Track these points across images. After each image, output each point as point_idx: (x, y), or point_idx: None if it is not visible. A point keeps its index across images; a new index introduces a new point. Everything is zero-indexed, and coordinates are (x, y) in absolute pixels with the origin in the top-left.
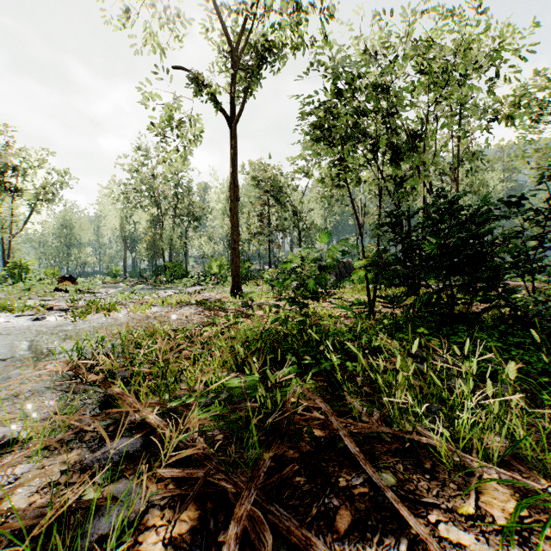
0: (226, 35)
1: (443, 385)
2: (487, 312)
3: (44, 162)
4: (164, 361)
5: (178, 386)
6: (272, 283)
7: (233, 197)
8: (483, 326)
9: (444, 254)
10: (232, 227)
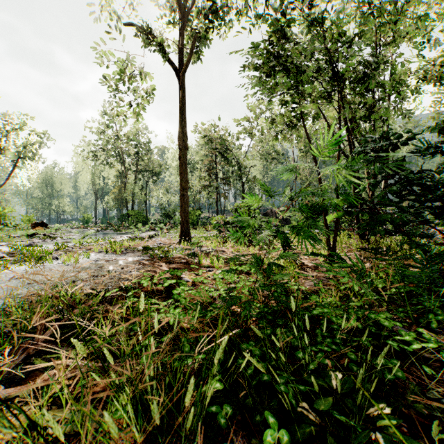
0: None
1: None
2: None
3: (24, 125)
4: None
5: None
6: (219, 229)
7: (182, 146)
8: None
9: None
10: (181, 175)
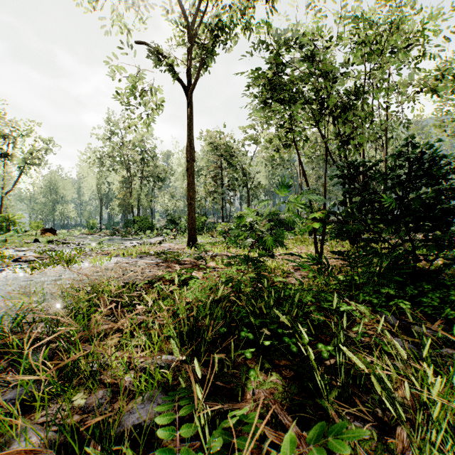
0: (183, 13)
1: (451, 380)
2: (448, 269)
3: (31, 131)
4: (96, 332)
5: (101, 377)
6: (224, 235)
7: (190, 158)
8: (446, 284)
9: (402, 208)
10: (189, 185)
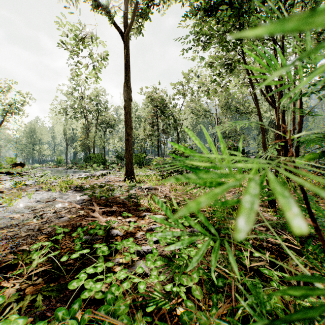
0: None
1: None
2: None
3: (10, 88)
4: None
5: None
6: (159, 169)
7: (127, 97)
8: None
9: None
10: (126, 122)
